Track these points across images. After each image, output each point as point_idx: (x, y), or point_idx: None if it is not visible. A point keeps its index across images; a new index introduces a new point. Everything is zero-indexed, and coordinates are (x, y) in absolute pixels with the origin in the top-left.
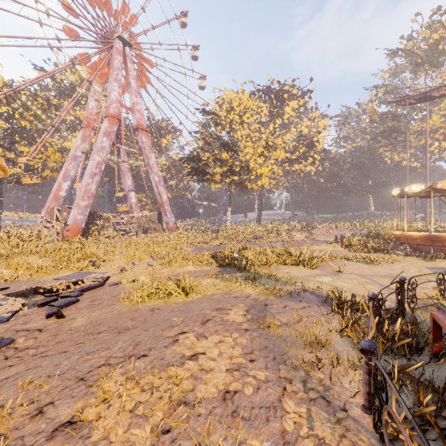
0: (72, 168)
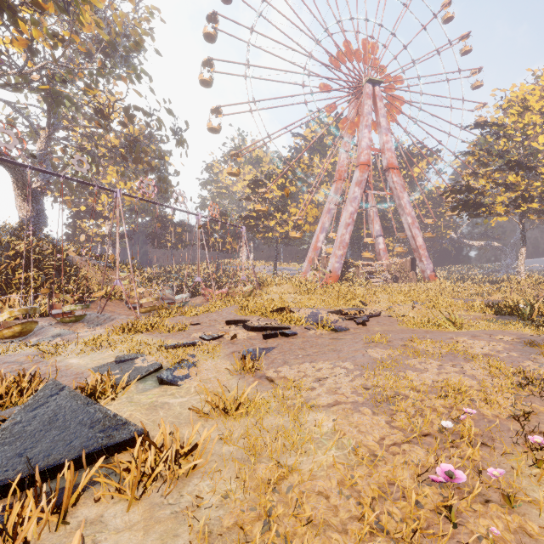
0: (326, 221)
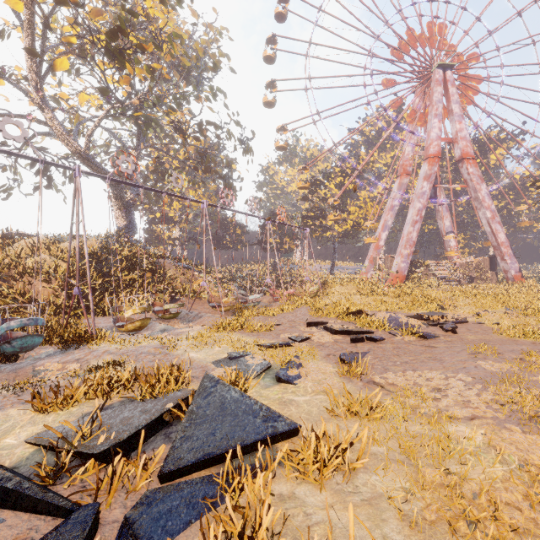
0: (389, 218)
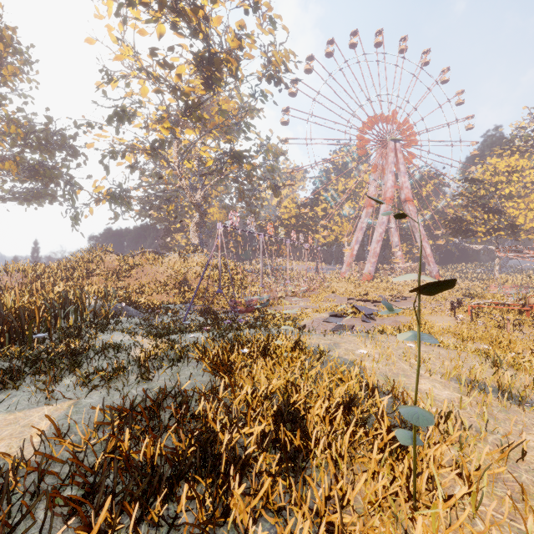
0: (359, 235)
